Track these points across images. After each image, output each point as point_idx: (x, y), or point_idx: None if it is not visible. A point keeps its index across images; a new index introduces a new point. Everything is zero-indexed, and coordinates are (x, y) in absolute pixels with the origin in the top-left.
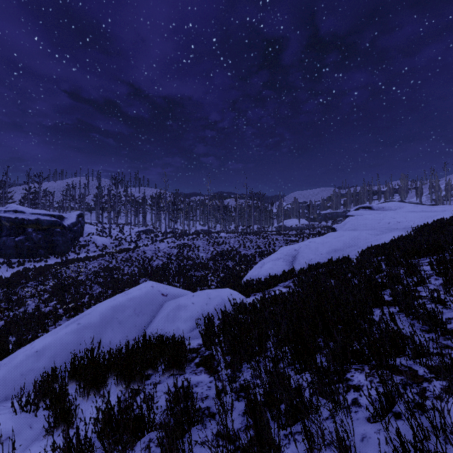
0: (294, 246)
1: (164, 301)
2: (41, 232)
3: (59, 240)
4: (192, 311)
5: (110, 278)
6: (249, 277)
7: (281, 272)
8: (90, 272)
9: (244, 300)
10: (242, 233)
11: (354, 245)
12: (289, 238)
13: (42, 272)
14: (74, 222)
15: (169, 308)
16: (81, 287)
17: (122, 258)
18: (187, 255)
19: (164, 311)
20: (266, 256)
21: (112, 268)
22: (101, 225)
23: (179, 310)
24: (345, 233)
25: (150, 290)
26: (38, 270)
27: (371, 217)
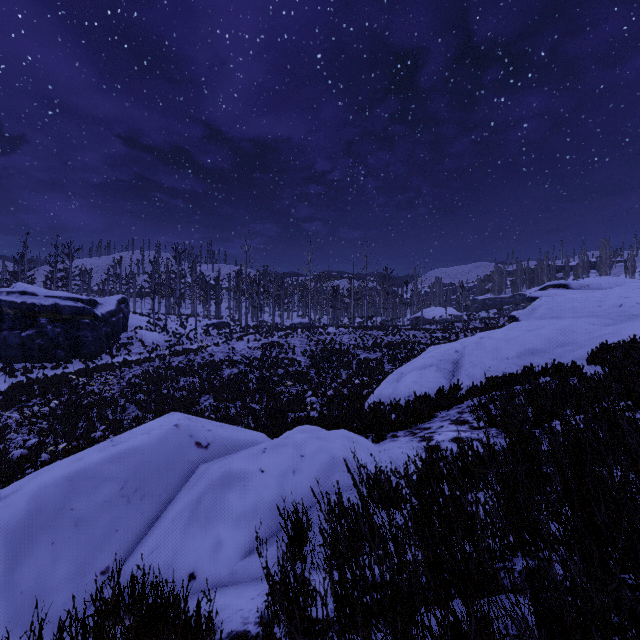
0: (453, 345)
1: (199, 462)
2: (60, 324)
3: (88, 336)
4: (257, 493)
5: (154, 395)
6: (377, 398)
7: (435, 391)
8: (127, 385)
9: (386, 469)
10: (360, 328)
11: (567, 344)
12: (434, 334)
13: (55, 383)
14: (113, 310)
15: (204, 482)
16: (109, 408)
17: (178, 364)
18: (277, 359)
19: (191, 492)
20: (400, 362)
21: (162, 379)
22: (156, 316)
23: (227, 489)
24: (544, 323)
25: (170, 434)
26: (49, 381)
27: (582, 298)
